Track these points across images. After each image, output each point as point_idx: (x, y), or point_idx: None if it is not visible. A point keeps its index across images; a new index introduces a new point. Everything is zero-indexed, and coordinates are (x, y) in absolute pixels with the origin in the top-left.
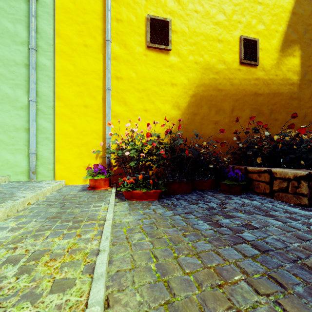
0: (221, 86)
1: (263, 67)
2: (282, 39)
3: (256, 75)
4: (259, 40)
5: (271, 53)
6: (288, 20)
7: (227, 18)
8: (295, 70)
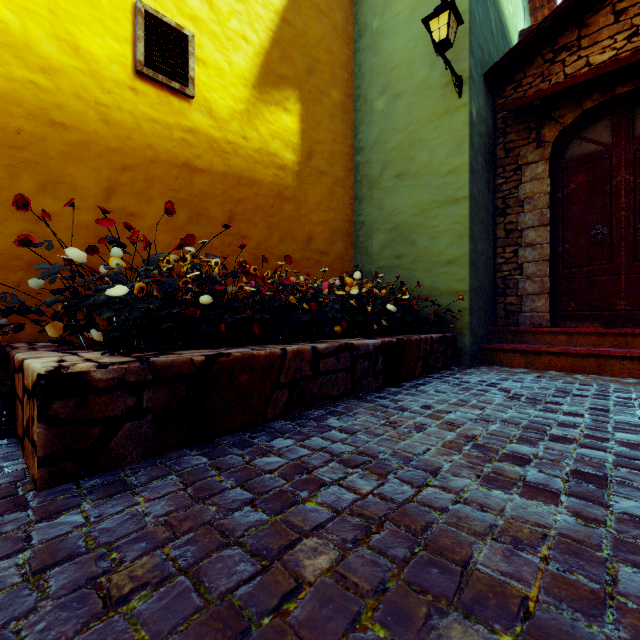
0: (64, 113)
1: (211, 108)
2: (258, 63)
3: (190, 121)
4: (198, 39)
5: (231, 83)
6: (273, 28)
7: None
8: (290, 140)
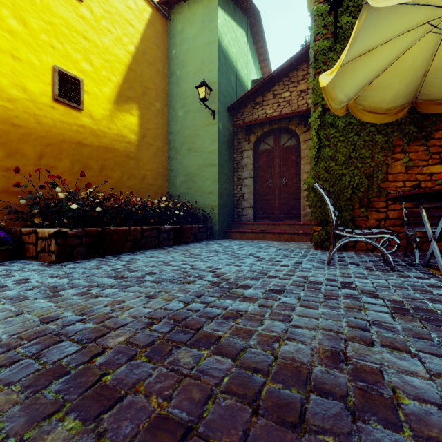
0: (19, 120)
1: (92, 115)
2: (116, 91)
3: (81, 121)
4: (85, 81)
5: (102, 101)
6: (124, 73)
7: (31, 33)
8: (133, 129)
